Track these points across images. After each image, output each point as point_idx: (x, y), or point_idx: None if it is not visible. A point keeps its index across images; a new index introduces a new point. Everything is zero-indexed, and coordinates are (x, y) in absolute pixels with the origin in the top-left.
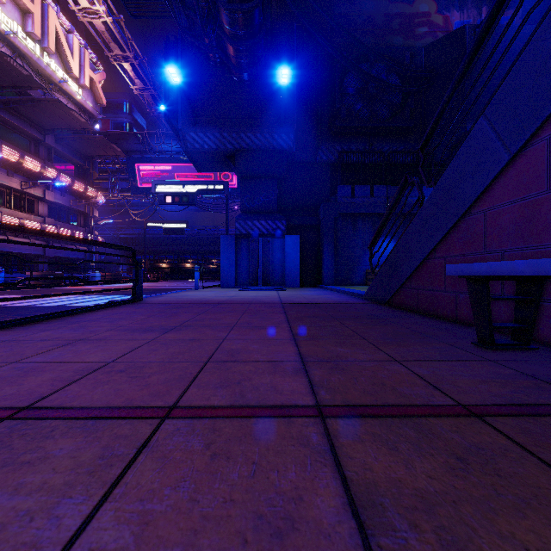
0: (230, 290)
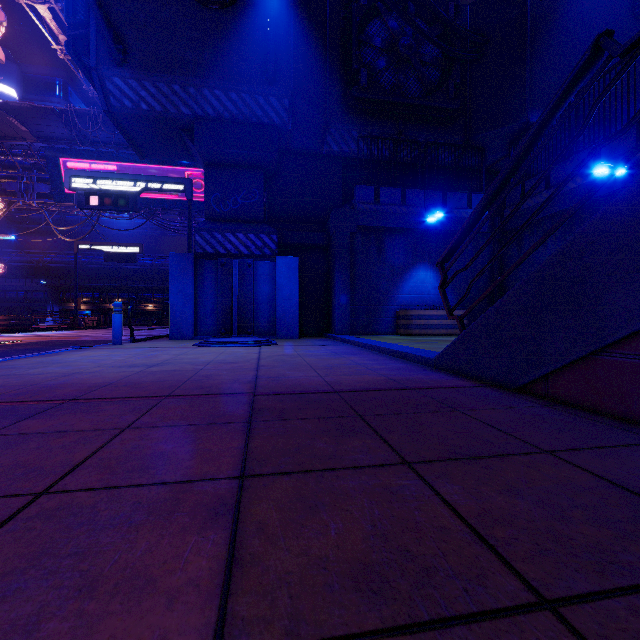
0: (176, 345)
